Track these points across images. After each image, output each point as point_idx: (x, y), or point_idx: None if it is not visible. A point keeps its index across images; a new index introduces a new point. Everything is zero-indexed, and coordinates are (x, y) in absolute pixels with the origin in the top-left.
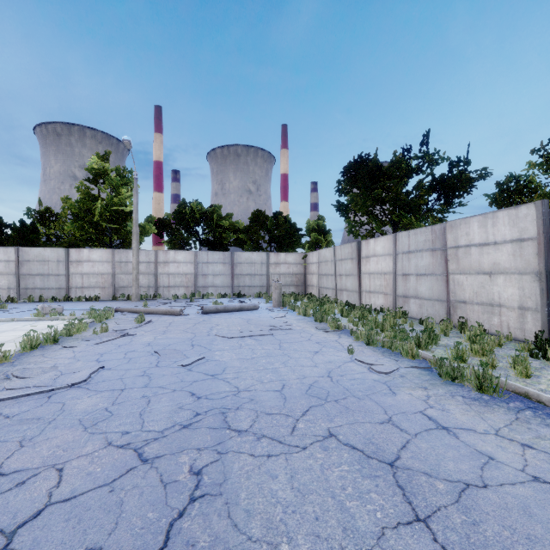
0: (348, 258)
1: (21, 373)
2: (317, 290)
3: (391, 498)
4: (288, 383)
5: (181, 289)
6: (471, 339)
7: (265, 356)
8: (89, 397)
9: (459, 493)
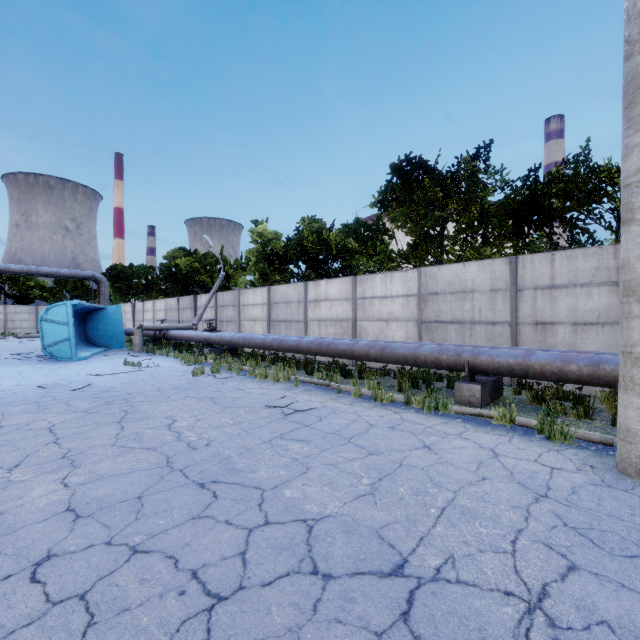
0: None
1: None
2: None
3: None
4: None
5: None
6: None
7: None
8: None
9: None
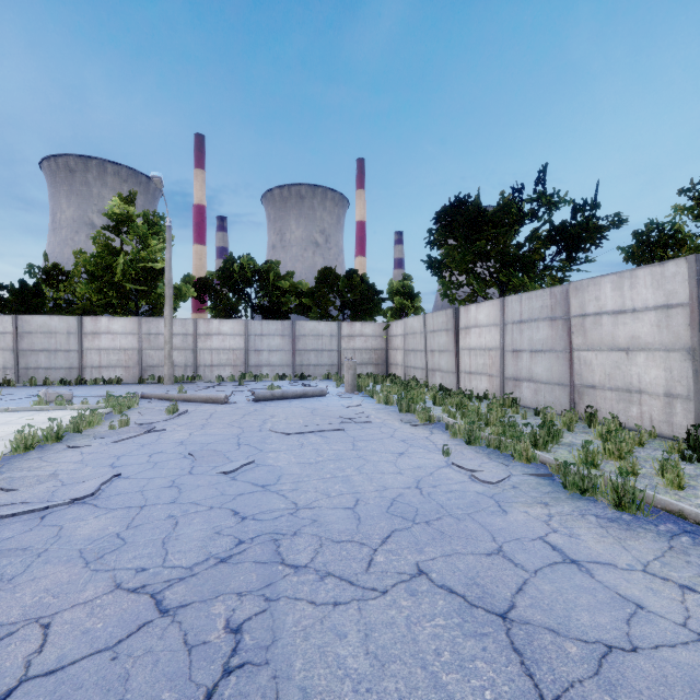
0: (442, 329)
1: (7, 484)
2: (402, 371)
3: (504, 668)
4: (363, 497)
5: (228, 368)
6: (604, 436)
7: (334, 459)
8: (97, 517)
9: (599, 661)
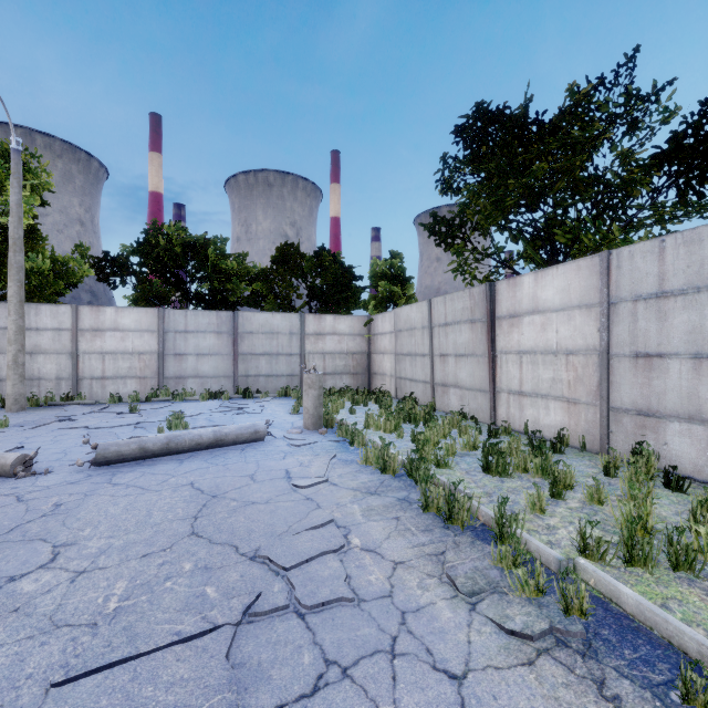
0: (463, 320)
1: None
2: (392, 383)
3: None
4: None
5: (130, 382)
6: None
7: None
8: None
9: None
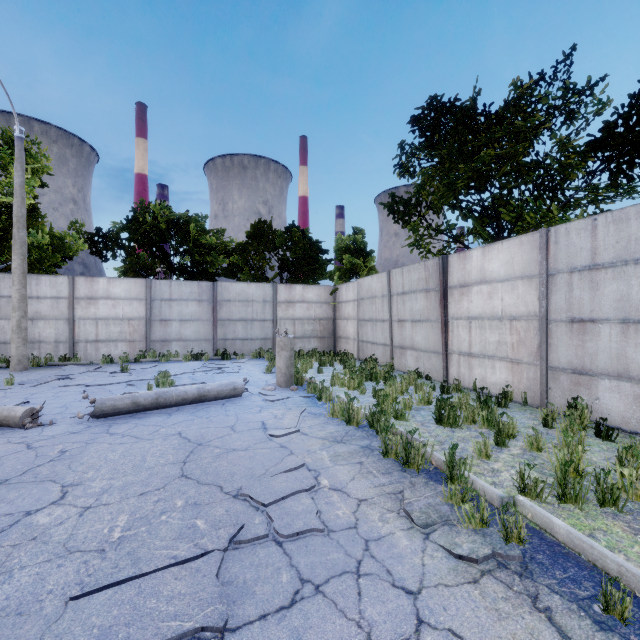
0: (418, 289)
1: None
2: (355, 346)
3: None
4: None
5: (121, 345)
6: None
7: None
8: None
9: None
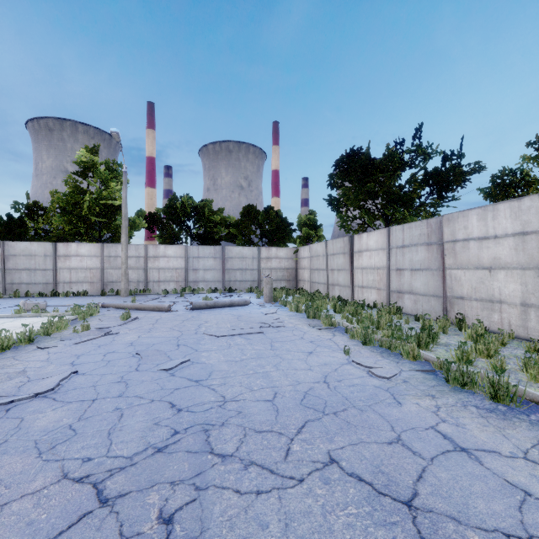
0: (340, 252)
1: None
2: (308, 285)
3: None
4: (280, 391)
5: (172, 284)
6: (474, 338)
7: (256, 357)
8: (54, 410)
9: None
